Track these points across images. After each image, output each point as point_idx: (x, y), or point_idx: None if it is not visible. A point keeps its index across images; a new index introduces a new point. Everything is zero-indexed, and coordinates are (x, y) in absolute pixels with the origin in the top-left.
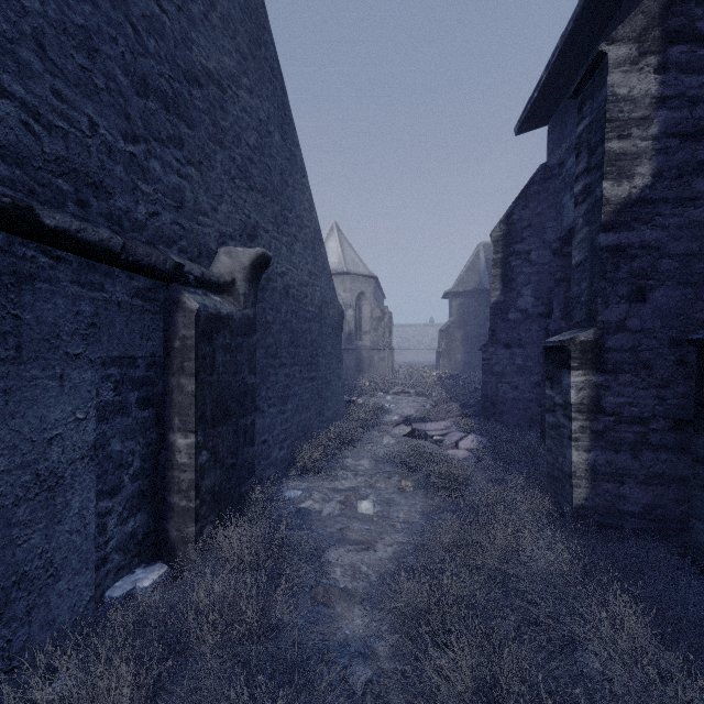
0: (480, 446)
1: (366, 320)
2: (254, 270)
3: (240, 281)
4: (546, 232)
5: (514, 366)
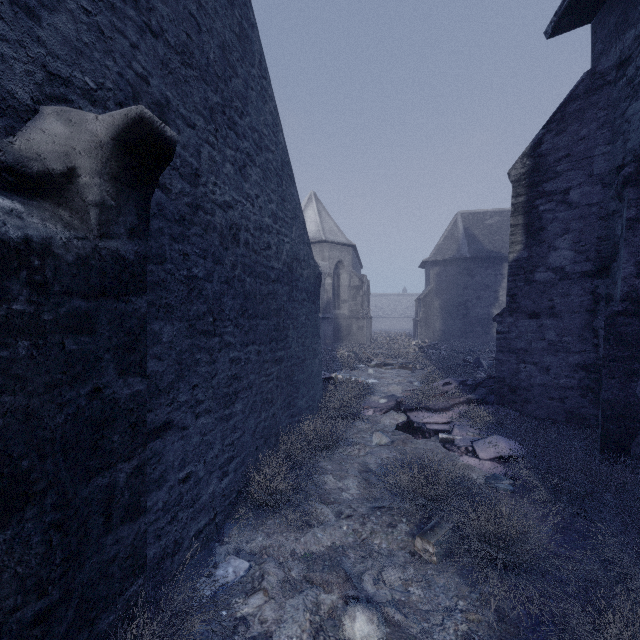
0: (510, 454)
1: (345, 289)
2: (129, 157)
3: (88, 173)
4: (594, 162)
5: (543, 342)
